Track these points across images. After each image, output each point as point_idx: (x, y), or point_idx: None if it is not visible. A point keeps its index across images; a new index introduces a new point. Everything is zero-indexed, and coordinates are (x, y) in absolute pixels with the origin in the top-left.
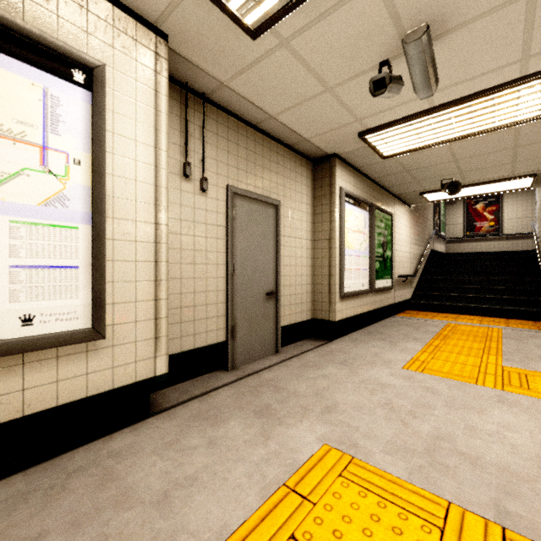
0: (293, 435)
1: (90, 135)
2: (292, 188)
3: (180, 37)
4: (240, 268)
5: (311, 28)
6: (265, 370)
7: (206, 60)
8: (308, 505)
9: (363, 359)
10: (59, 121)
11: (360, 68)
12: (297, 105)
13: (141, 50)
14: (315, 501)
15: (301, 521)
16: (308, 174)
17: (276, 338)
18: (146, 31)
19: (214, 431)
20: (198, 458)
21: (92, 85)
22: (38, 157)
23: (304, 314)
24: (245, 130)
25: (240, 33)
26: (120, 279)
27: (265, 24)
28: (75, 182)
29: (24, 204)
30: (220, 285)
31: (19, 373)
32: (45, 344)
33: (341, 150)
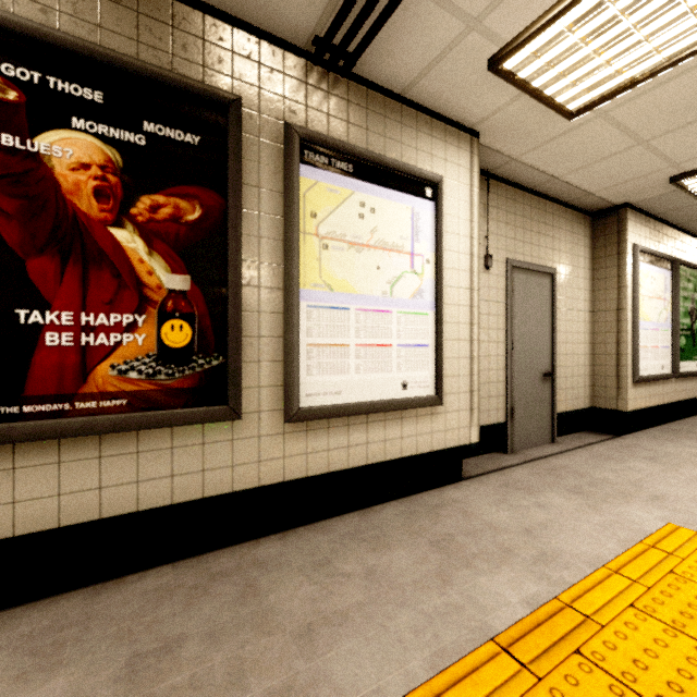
0: (626, 512)
1: (434, 238)
2: (568, 251)
3: (489, 131)
4: (517, 346)
5: (640, 97)
6: (550, 457)
7: (506, 143)
8: (676, 558)
9: (678, 458)
10: (419, 231)
11: (693, 117)
12: (594, 163)
13: (461, 154)
14: (683, 557)
15: (675, 565)
16: (586, 232)
17: (552, 426)
18: (464, 136)
19: (535, 498)
20: (536, 514)
21: (436, 197)
22: (409, 262)
23: (581, 400)
24: (521, 197)
25: (554, 116)
26: (449, 356)
27: (589, 108)
28: (426, 277)
29: (402, 298)
30: (499, 363)
31: (399, 425)
32: (414, 405)
33: (637, 199)
